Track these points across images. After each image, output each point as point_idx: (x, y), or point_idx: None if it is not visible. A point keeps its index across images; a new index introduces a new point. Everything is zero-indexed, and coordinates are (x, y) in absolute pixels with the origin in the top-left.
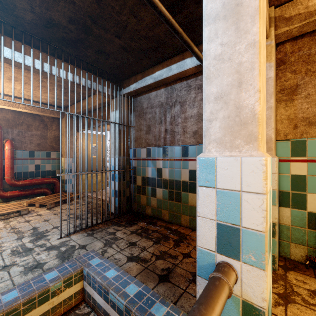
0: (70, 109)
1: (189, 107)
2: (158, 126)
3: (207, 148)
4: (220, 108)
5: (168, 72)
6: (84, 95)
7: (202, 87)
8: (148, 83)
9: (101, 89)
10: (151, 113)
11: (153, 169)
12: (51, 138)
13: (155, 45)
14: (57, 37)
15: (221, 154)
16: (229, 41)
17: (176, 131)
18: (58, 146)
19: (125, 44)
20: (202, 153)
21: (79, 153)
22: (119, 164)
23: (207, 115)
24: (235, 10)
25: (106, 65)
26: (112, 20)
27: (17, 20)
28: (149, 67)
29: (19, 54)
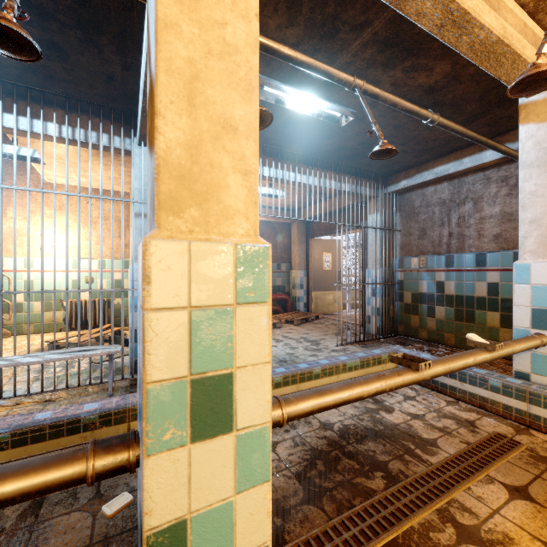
0: (304, 212)
1: (487, 205)
2: (437, 229)
3: (522, 257)
4: (534, 229)
5: (457, 166)
6: (329, 195)
7: (508, 179)
8: (426, 179)
9: (367, 193)
10: (426, 213)
11: (430, 282)
12: (280, 247)
13: (443, 143)
14: (339, 155)
15: (535, 261)
16: (542, 183)
17: (466, 235)
18: (287, 256)
19: (407, 148)
20: (518, 261)
21: (311, 265)
22: (382, 277)
23: (522, 234)
24: (546, 163)
25: (375, 167)
26: (403, 136)
27: (314, 152)
28: (429, 160)
29: (305, 176)
